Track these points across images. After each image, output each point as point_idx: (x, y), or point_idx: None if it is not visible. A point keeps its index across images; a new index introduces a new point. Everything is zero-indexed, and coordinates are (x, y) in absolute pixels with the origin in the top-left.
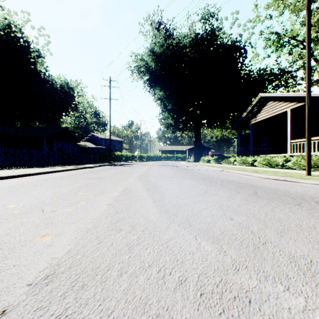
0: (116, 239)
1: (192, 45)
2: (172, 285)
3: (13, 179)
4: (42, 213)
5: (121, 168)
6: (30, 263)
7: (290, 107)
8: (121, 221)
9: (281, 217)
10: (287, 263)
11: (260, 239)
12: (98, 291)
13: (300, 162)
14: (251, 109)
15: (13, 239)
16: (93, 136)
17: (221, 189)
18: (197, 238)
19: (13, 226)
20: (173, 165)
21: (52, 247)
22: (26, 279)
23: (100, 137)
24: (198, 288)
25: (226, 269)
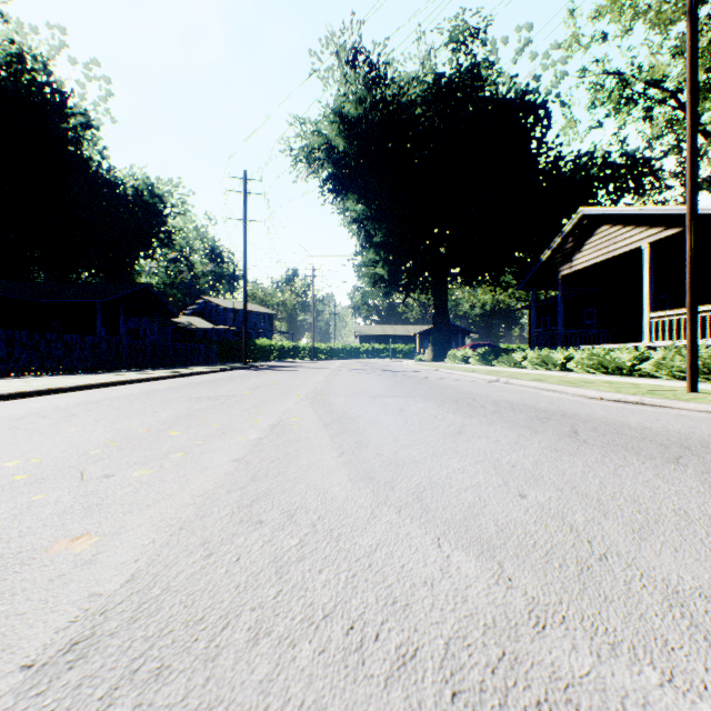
0: (249, 545)
1: (429, 100)
2: (382, 670)
3: (23, 401)
4: (79, 480)
5: (270, 375)
6: (35, 610)
7: (649, 238)
8: (263, 500)
9: (639, 491)
10: (663, 609)
11: (592, 546)
12: (197, 685)
13: (672, 361)
14: (561, 243)
15: (4, 547)
16: (208, 304)
17: (494, 424)
18: (441, 542)
19: (7, 513)
20: (387, 369)
21: (94, 568)
22: (21, 653)
23: (224, 305)
24: (446, 677)
25: (514, 626)
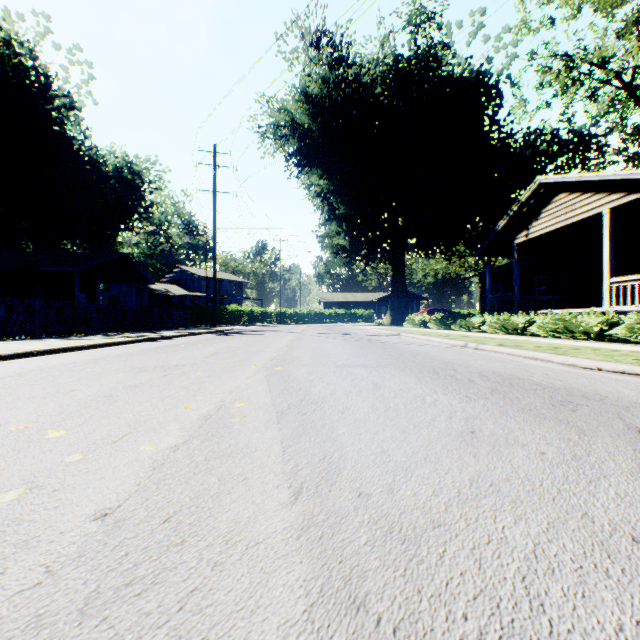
0: None
1: (388, 80)
2: None
3: None
4: None
5: (235, 339)
6: None
7: (610, 204)
8: None
9: None
10: None
11: None
12: None
13: None
14: (517, 211)
15: None
16: (183, 273)
17: (510, 414)
18: None
19: None
20: (349, 333)
21: None
22: None
23: (198, 274)
24: None
25: None
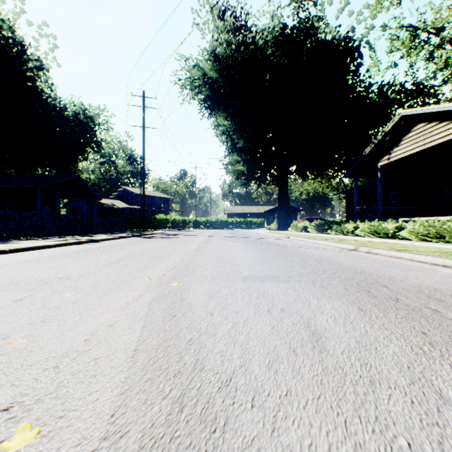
0: None
1: (277, 43)
2: None
3: None
4: None
5: (153, 242)
6: None
7: None
8: None
9: None
10: None
11: None
12: None
13: None
14: (381, 140)
15: None
16: (125, 192)
17: None
18: None
19: None
20: (248, 236)
21: None
22: None
23: (136, 192)
24: None
25: None
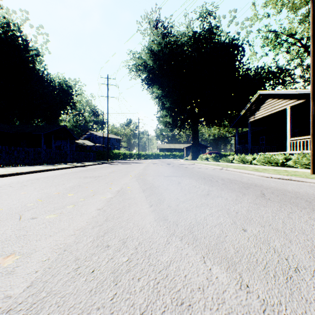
0: (100, 261)
1: (190, 43)
2: None
3: (3, 178)
4: (18, 220)
5: (119, 166)
6: None
7: (290, 104)
8: (110, 232)
9: (304, 227)
10: None
11: (289, 262)
12: None
13: (301, 160)
14: (249, 107)
15: None
16: (91, 134)
17: (224, 190)
18: (205, 260)
19: None
20: (171, 163)
21: (11, 277)
22: None
23: (99, 135)
24: None
25: None
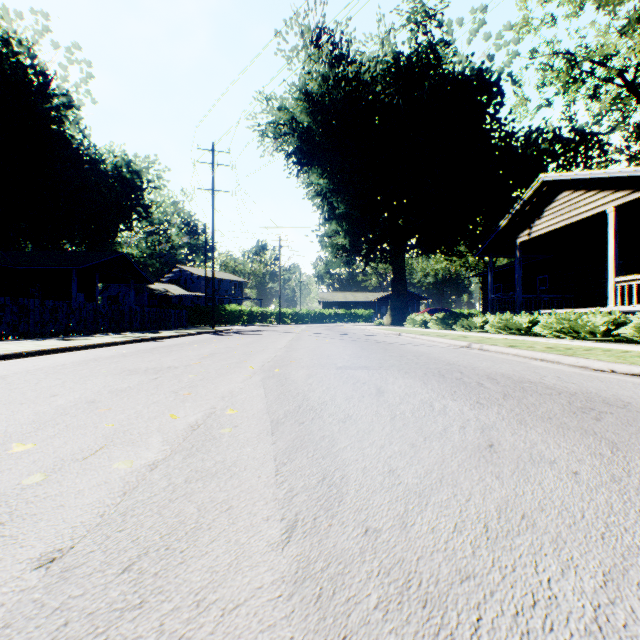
0: None
1: (389, 78)
2: None
3: None
4: None
5: (233, 339)
6: None
7: (615, 202)
8: None
9: None
10: None
11: None
12: None
13: None
14: (519, 210)
15: None
16: (183, 273)
17: (529, 423)
18: None
19: None
20: (349, 333)
21: None
22: None
23: (198, 274)
24: None
25: None
